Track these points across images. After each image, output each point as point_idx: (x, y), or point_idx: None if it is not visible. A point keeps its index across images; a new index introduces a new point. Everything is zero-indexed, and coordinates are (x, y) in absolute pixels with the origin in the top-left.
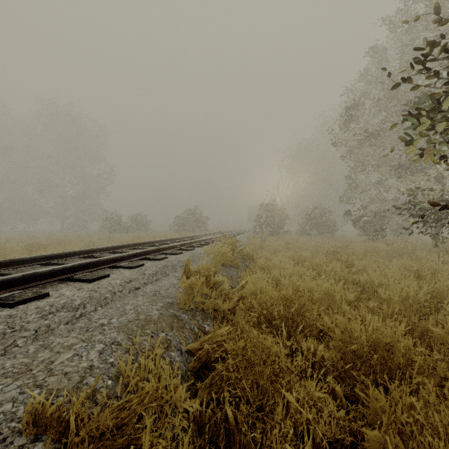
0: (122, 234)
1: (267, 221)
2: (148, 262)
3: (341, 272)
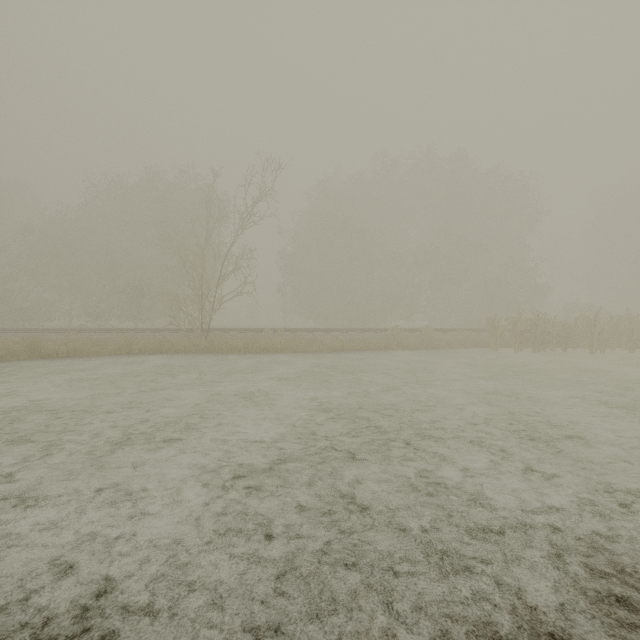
0: None
1: None
2: None
3: None
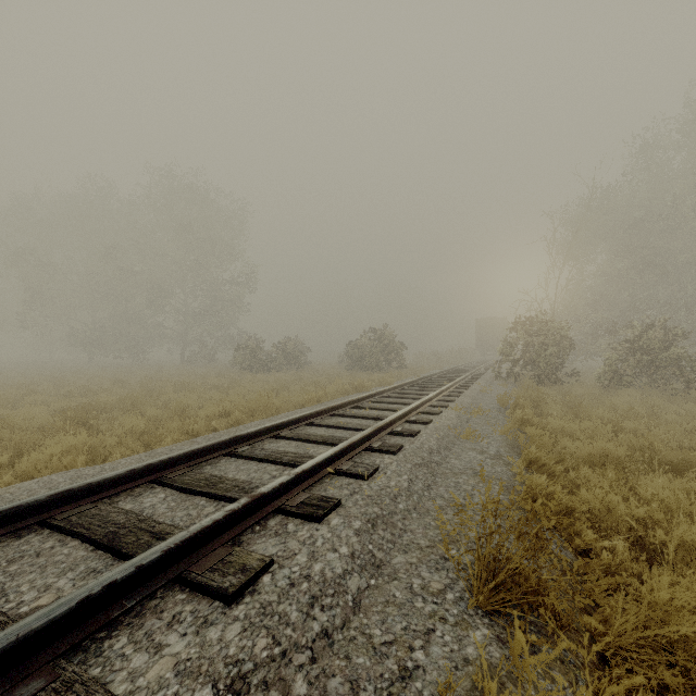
0: (256, 376)
1: (528, 354)
2: (170, 631)
3: None
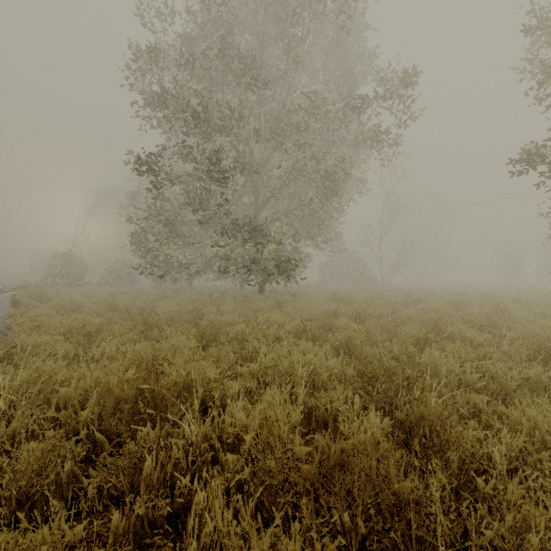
0: None
1: (63, 272)
2: None
3: (107, 299)
